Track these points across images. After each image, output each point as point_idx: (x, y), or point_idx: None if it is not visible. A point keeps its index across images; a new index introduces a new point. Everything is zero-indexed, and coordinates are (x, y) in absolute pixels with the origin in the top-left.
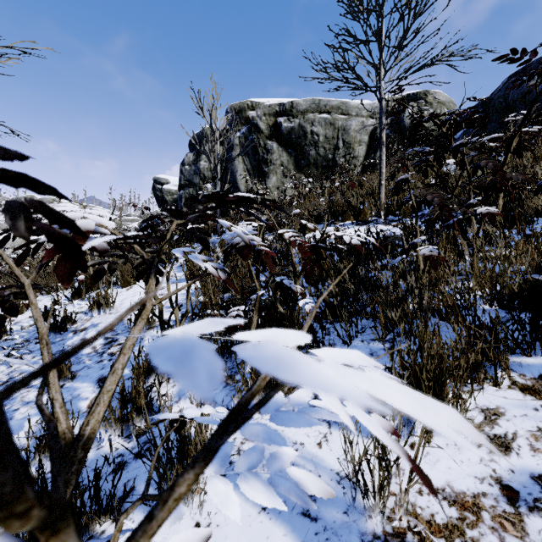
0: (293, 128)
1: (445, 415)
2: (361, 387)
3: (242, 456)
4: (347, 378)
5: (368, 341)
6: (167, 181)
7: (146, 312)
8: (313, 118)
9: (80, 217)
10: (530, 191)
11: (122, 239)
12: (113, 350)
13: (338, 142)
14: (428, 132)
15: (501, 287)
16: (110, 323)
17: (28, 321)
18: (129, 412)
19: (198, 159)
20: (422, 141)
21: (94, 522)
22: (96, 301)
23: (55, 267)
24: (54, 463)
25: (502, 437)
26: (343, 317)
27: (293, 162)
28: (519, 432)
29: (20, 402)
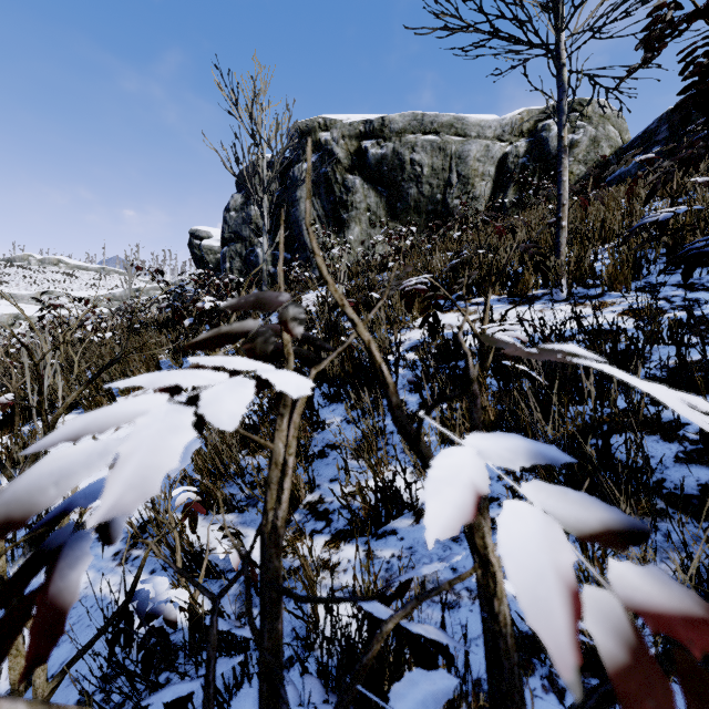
0: (385, 155)
1: None
2: None
3: None
4: None
5: None
6: (208, 235)
7: None
8: (414, 140)
9: None
10: None
11: None
12: None
13: (450, 176)
14: None
15: None
16: None
17: None
18: None
19: (248, 202)
20: None
21: None
22: (12, 452)
23: None
24: None
25: None
26: None
27: (384, 205)
28: None
29: None
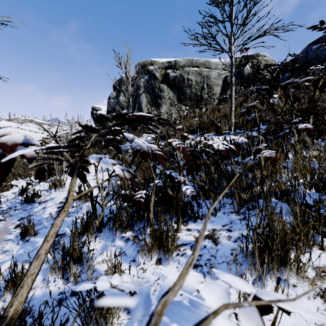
0: (176, 76)
1: None
2: None
3: None
4: None
5: (228, 213)
6: (100, 109)
7: (68, 205)
8: (189, 70)
9: (11, 131)
10: None
11: (48, 149)
12: None
13: (203, 85)
14: (264, 76)
15: (318, 178)
16: None
17: (11, 195)
18: (68, 262)
19: (118, 95)
20: (259, 82)
21: None
22: (54, 183)
23: None
24: None
25: None
26: (210, 196)
27: (176, 97)
28: None
29: (0, 251)
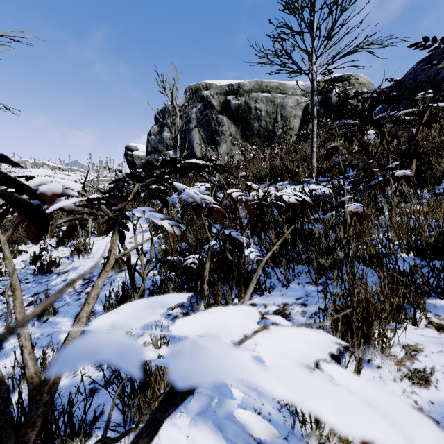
0: (240, 104)
1: (422, 434)
2: (325, 416)
3: (193, 400)
4: (307, 401)
5: (304, 284)
6: (136, 148)
7: (110, 265)
8: (257, 96)
9: (48, 181)
10: (438, 157)
11: (88, 200)
12: (89, 289)
13: (277, 116)
14: (353, 107)
15: (417, 238)
16: (31, 311)
17: (20, 264)
18: None
19: (162, 130)
20: (347, 114)
21: (68, 443)
22: (77, 248)
23: (25, 226)
24: (3, 428)
25: (422, 371)
26: (282, 263)
27: (240, 132)
28: (436, 367)
29: None
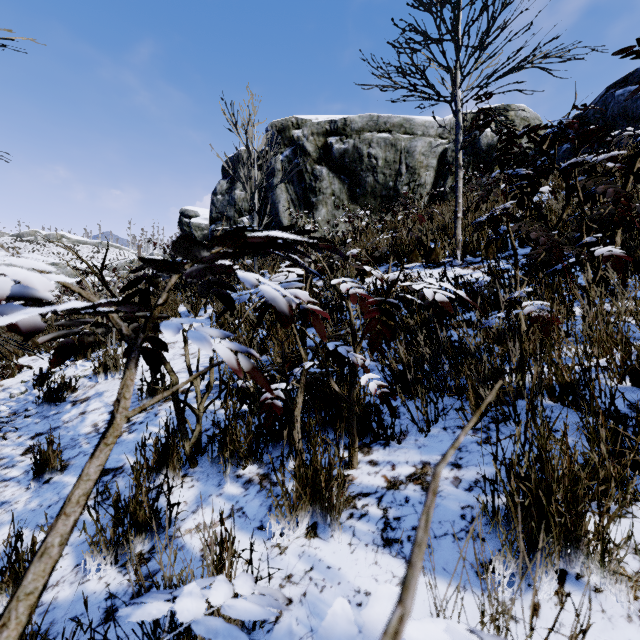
0: (346, 150)
1: None
2: None
3: None
4: None
5: (453, 429)
6: (196, 214)
7: (115, 432)
8: (371, 138)
9: None
10: None
11: (71, 308)
12: None
13: (400, 167)
14: (523, 150)
15: (637, 358)
16: None
17: (18, 387)
18: (127, 530)
19: (233, 187)
20: (514, 161)
21: None
22: (103, 362)
23: None
24: None
25: None
26: (417, 392)
27: (346, 190)
28: None
29: None
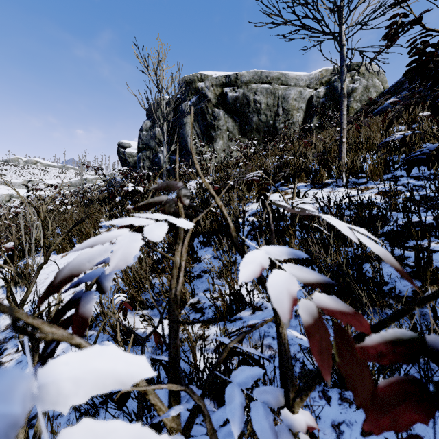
0: (238, 97)
1: None
2: None
3: None
4: None
5: None
6: (129, 145)
7: None
8: (256, 88)
9: None
10: None
11: None
12: None
13: (278, 109)
14: None
15: None
16: None
17: None
18: None
19: (154, 125)
20: (434, 72)
21: None
22: (14, 276)
23: None
24: None
25: None
26: None
27: (238, 127)
28: None
29: None
